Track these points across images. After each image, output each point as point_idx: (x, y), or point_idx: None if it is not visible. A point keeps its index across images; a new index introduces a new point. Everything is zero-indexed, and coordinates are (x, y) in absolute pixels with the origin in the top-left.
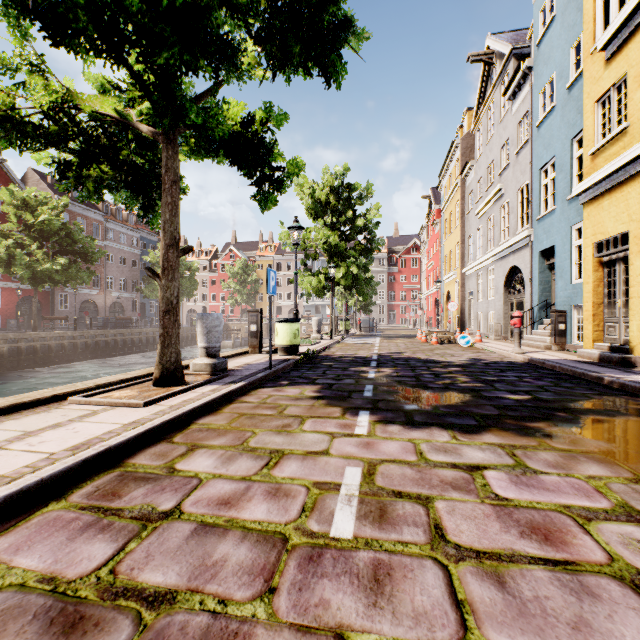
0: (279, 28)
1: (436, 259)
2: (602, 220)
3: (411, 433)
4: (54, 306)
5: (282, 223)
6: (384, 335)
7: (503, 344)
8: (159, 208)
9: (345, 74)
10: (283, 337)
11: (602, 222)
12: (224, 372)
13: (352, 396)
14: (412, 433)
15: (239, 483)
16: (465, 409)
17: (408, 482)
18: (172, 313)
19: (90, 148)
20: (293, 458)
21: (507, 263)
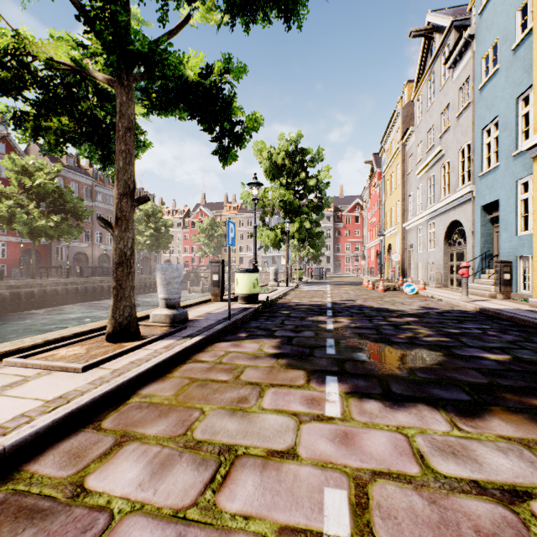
0: None
1: (377, 216)
2: None
3: (396, 415)
4: (51, 257)
5: (243, 184)
6: (333, 282)
7: (446, 292)
8: None
9: (306, 12)
10: (243, 286)
11: None
12: (184, 323)
13: (314, 354)
14: (397, 415)
15: (166, 528)
16: (446, 374)
17: (425, 532)
18: (125, 265)
19: (45, 97)
20: (249, 465)
21: (447, 217)
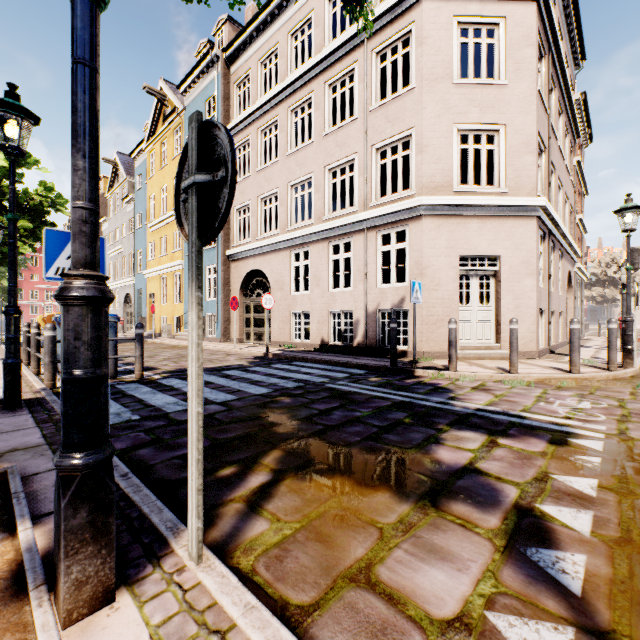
0: (26, 229)
1: None
2: (151, 286)
3: None
4: None
5: None
6: None
7: None
8: None
9: None
10: None
11: (151, 287)
12: None
13: None
14: None
15: None
16: None
17: None
18: None
19: None
20: None
21: (126, 290)
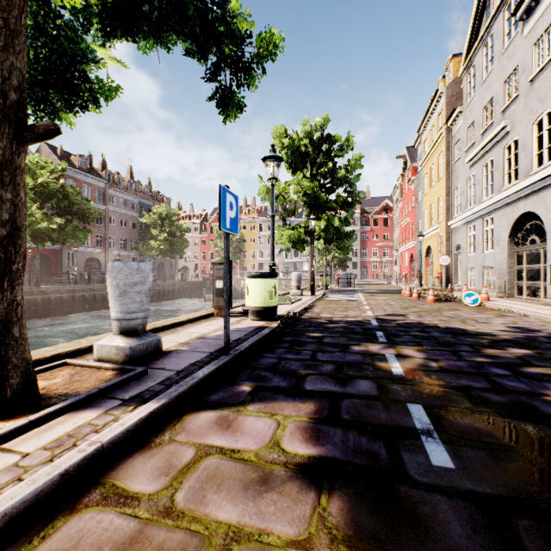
0: None
1: (412, 216)
2: None
3: None
4: (62, 263)
5: (261, 177)
6: (364, 290)
7: (520, 303)
8: (51, 95)
9: None
10: (255, 297)
11: None
12: (150, 359)
13: (405, 468)
14: None
15: None
16: None
17: None
18: None
19: None
20: None
21: (515, 210)
